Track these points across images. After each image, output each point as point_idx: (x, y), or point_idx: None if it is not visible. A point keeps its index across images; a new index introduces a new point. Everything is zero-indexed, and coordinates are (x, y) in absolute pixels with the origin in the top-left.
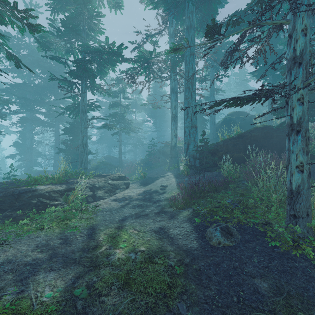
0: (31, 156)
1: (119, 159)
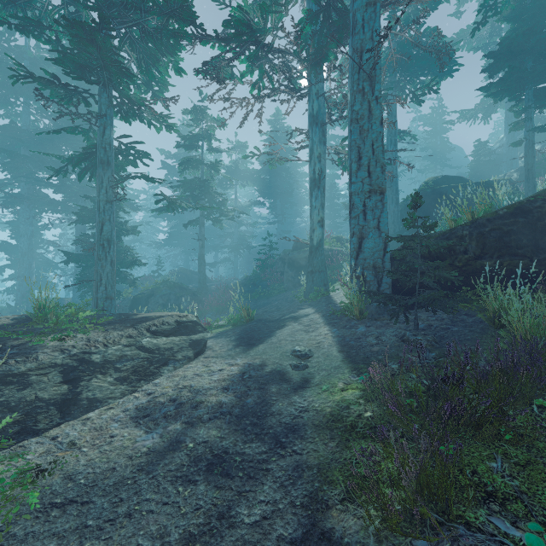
0: (29, 270)
1: (199, 276)
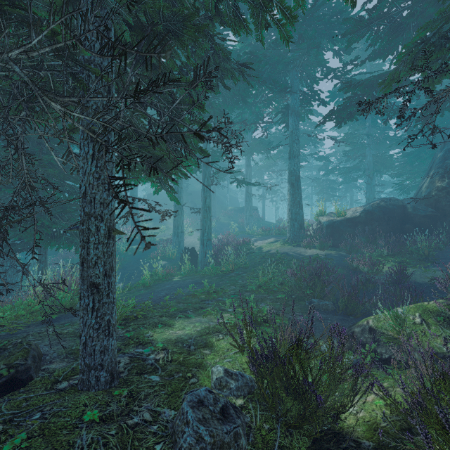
0: None
1: None
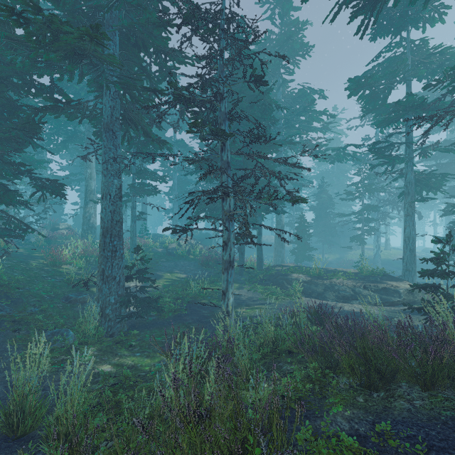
0: None
1: None
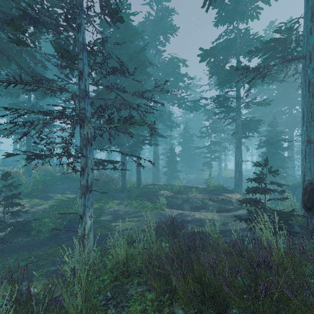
0: None
1: None
